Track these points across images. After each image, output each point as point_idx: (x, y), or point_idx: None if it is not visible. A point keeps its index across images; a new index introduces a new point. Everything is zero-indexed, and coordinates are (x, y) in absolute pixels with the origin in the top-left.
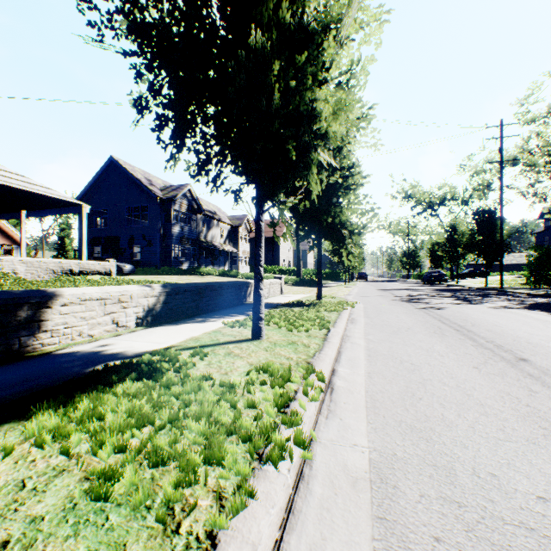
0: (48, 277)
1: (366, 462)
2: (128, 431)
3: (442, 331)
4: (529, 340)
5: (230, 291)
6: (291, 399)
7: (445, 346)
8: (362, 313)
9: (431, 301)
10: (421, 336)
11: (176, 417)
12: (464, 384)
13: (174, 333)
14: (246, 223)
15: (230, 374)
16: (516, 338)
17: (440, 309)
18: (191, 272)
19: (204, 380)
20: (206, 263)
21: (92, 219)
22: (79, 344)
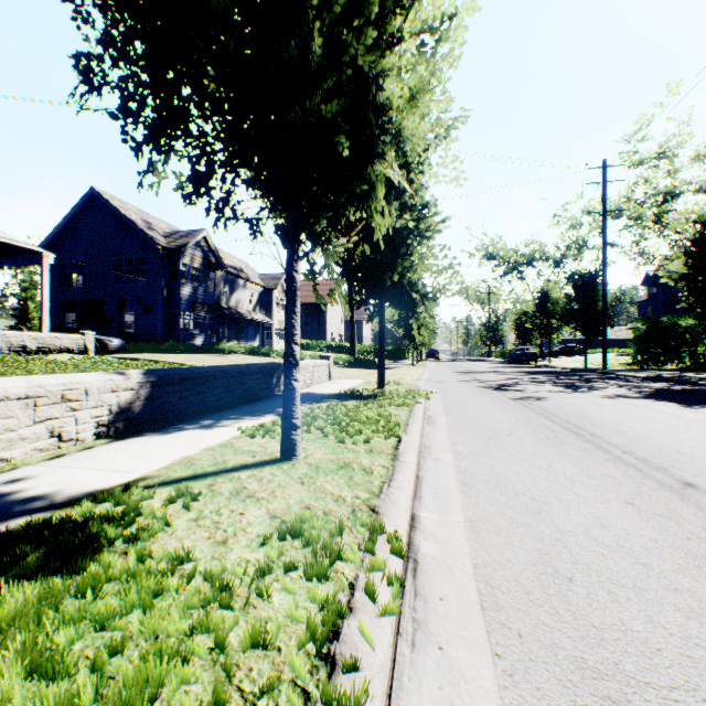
0: None
1: None
2: None
3: (556, 435)
4: (679, 449)
5: (255, 377)
6: (343, 615)
7: (570, 462)
8: (441, 408)
9: (527, 389)
10: (531, 444)
11: None
12: (628, 540)
13: (155, 450)
14: (284, 284)
15: (231, 542)
16: (660, 446)
17: (541, 400)
18: (207, 349)
19: (170, 574)
20: (228, 336)
21: (65, 274)
22: None
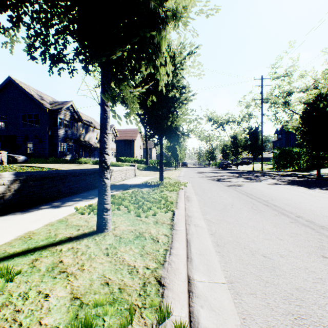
0: None
1: None
2: None
3: (256, 206)
4: (324, 213)
5: (92, 176)
6: None
7: (273, 225)
8: (193, 191)
9: (231, 180)
10: (246, 213)
11: None
12: None
13: (10, 227)
14: (113, 130)
15: None
16: (313, 212)
17: (241, 186)
18: (72, 161)
19: None
20: (84, 155)
21: None
22: None
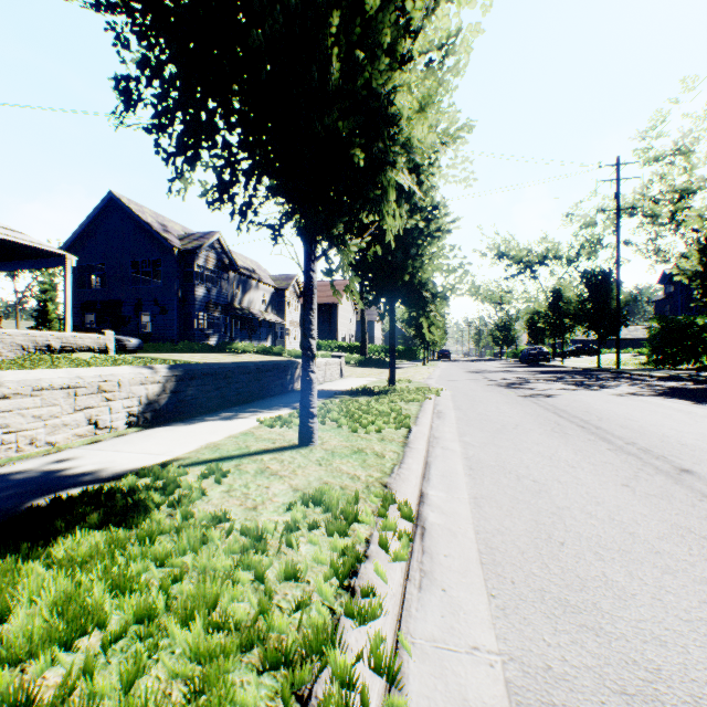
0: (14, 355)
1: (501, 692)
2: (44, 654)
3: (562, 428)
4: (682, 440)
5: (270, 374)
6: (360, 559)
7: (573, 451)
8: (451, 404)
9: (537, 387)
10: (536, 436)
11: (150, 610)
12: (619, 514)
13: (183, 437)
14: (295, 285)
15: (260, 508)
16: (663, 438)
17: (551, 397)
18: (221, 349)
19: (213, 527)
20: (241, 336)
21: (84, 276)
22: (28, 459)
